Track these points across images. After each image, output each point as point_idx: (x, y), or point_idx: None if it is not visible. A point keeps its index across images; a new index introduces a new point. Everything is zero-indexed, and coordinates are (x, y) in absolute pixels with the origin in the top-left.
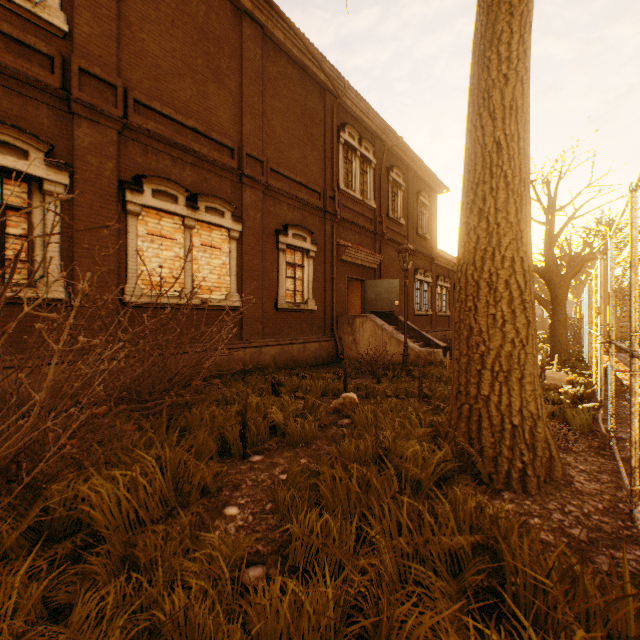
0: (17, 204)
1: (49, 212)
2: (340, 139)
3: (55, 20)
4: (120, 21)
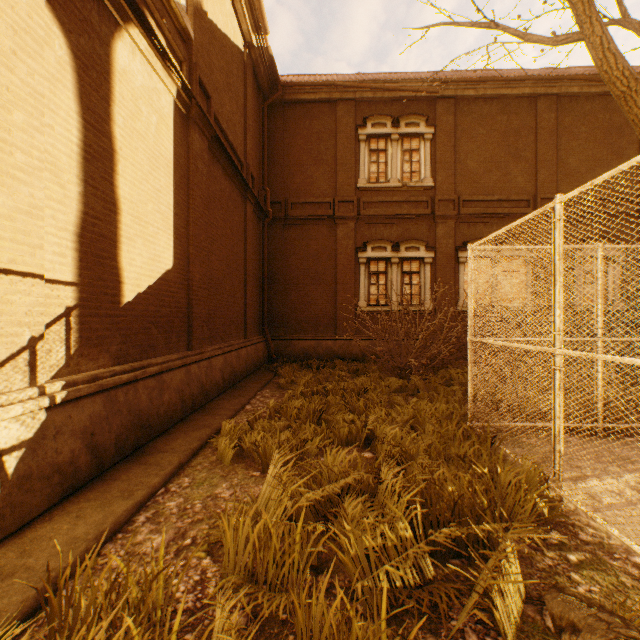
0: (414, 270)
1: (426, 271)
2: None
3: (428, 184)
4: (455, 163)
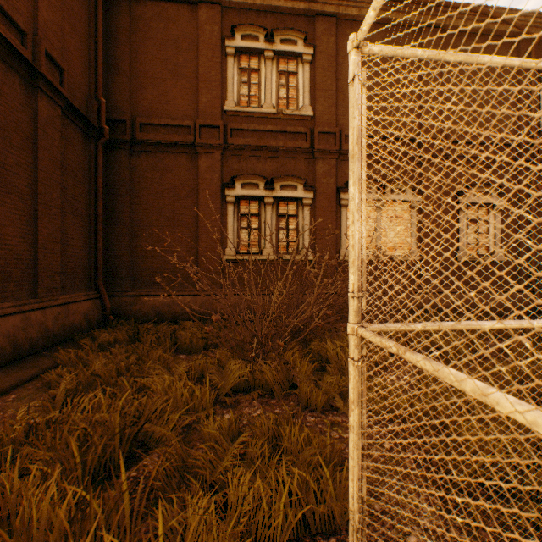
0: (292, 213)
1: (304, 214)
2: (541, 78)
3: (307, 113)
4: (337, 92)
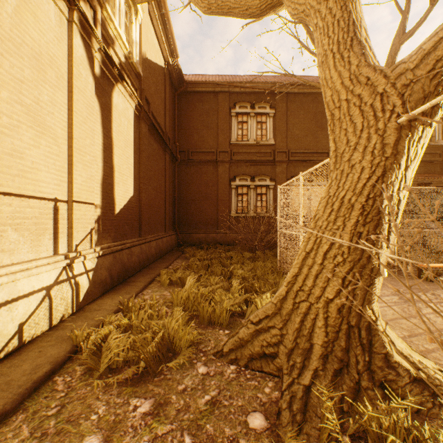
0: (264, 192)
1: (270, 193)
2: None
3: (271, 142)
4: (287, 130)
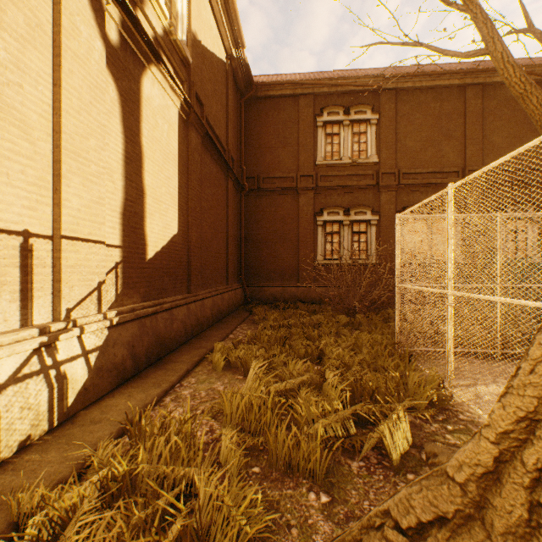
0: (362, 231)
1: (372, 231)
2: None
3: (373, 160)
4: (396, 143)
